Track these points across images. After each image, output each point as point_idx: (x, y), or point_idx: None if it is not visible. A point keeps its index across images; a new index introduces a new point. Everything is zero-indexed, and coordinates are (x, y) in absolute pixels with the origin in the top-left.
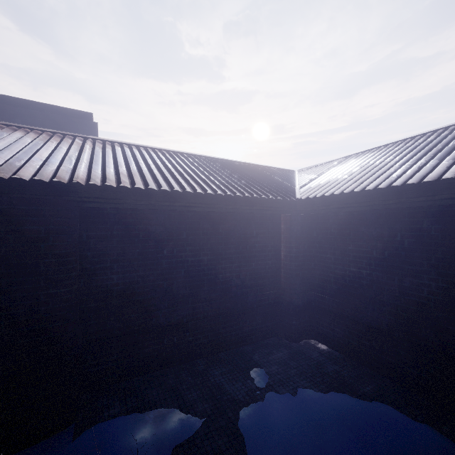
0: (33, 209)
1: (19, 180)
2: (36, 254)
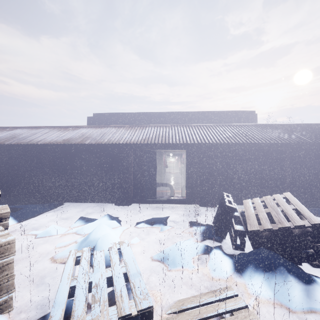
0: (301, 149)
1: (297, 143)
2: (302, 160)
